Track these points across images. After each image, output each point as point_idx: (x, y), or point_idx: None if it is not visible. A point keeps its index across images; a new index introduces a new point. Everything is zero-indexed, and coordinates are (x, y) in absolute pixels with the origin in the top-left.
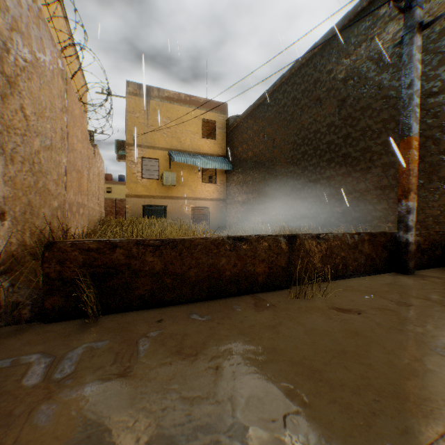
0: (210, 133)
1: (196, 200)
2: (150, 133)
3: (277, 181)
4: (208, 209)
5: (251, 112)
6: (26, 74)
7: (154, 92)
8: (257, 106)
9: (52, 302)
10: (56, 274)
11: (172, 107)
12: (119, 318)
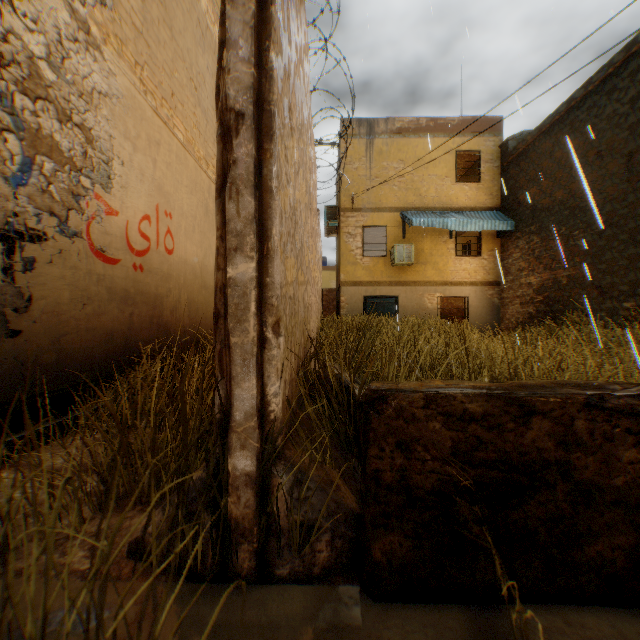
0: (464, 174)
1: (445, 286)
2: (374, 189)
3: (638, 238)
4: (467, 300)
5: (561, 116)
6: (292, 45)
7: (379, 127)
8: (578, 100)
9: (384, 544)
10: (392, 476)
11: (407, 143)
12: (573, 638)
